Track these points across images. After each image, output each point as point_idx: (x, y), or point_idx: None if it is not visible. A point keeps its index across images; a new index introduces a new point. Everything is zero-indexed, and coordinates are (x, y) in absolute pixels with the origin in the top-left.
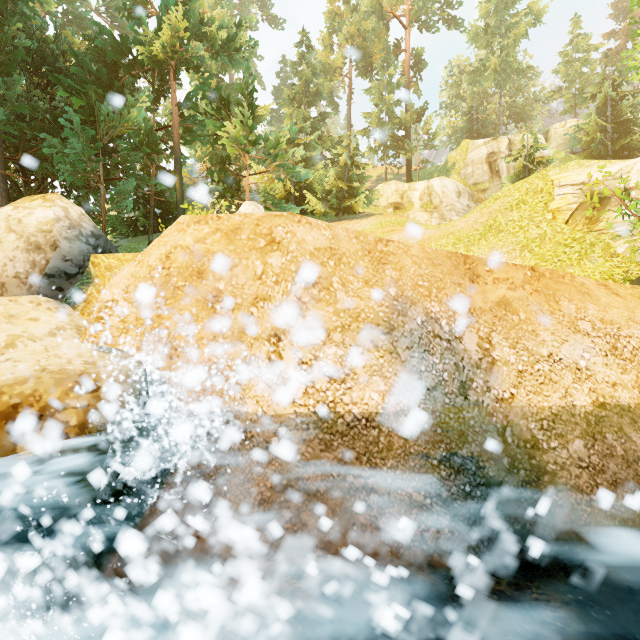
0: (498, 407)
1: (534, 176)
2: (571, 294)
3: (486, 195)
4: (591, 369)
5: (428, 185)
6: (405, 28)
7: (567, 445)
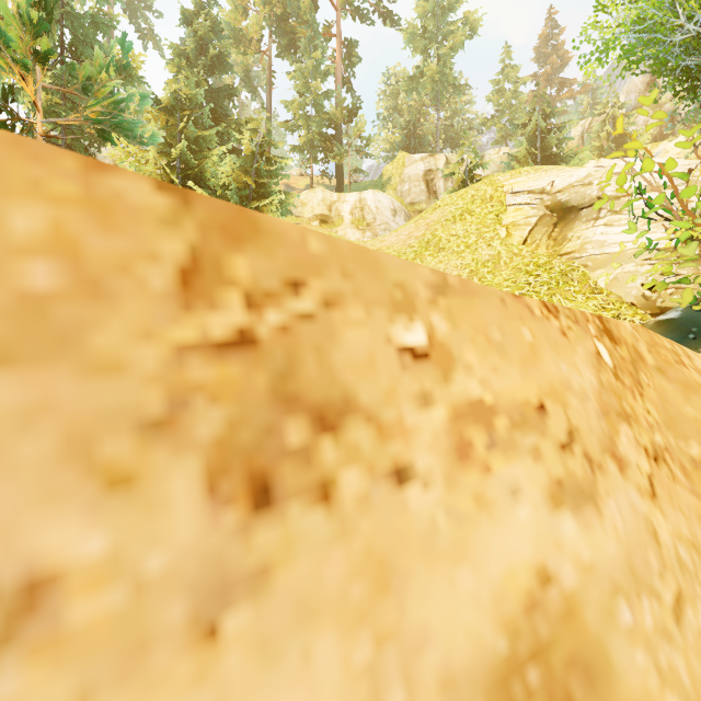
0: None
1: (480, 182)
2: None
3: None
4: None
5: (360, 198)
6: (336, 9)
7: None
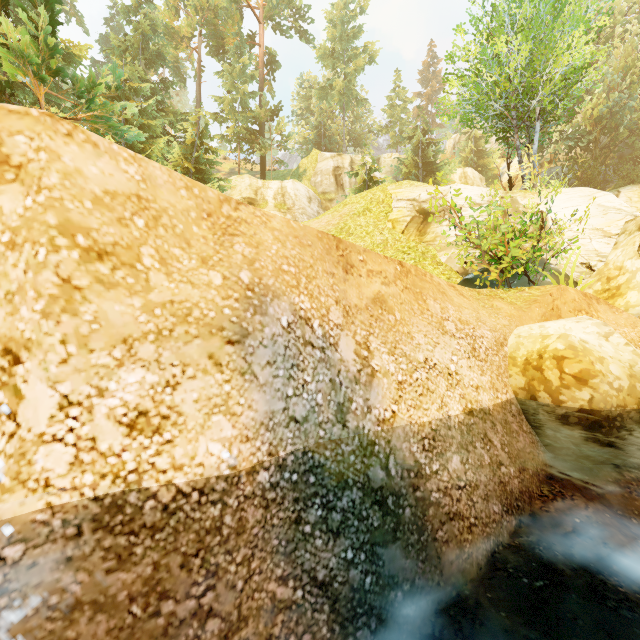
0: (380, 431)
1: (376, 188)
2: (434, 293)
3: (333, 205)
4: (459, 373)
5: (282, 186)
6: (259, 22)
7: (447, 465)
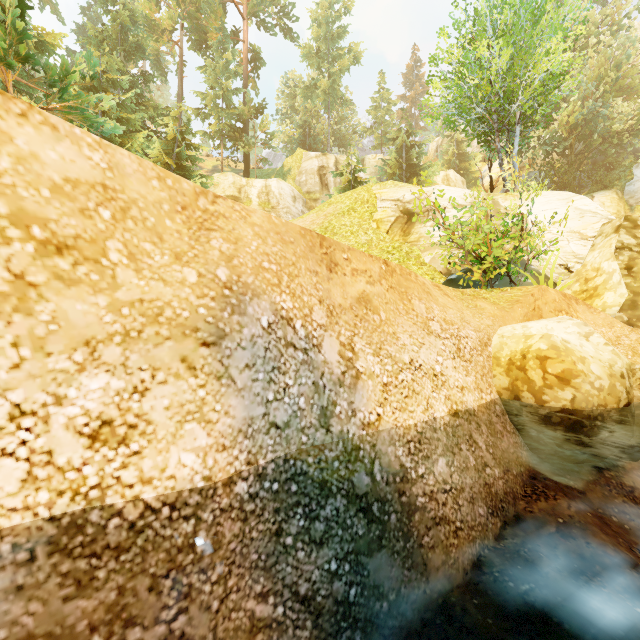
0: (365, 435)
1: (361, 188)
2: (419, 293)
3: (317, 204)
4: (445, 374)
5: (266, 184)
6: (243, 18)
7: (433, 468)
